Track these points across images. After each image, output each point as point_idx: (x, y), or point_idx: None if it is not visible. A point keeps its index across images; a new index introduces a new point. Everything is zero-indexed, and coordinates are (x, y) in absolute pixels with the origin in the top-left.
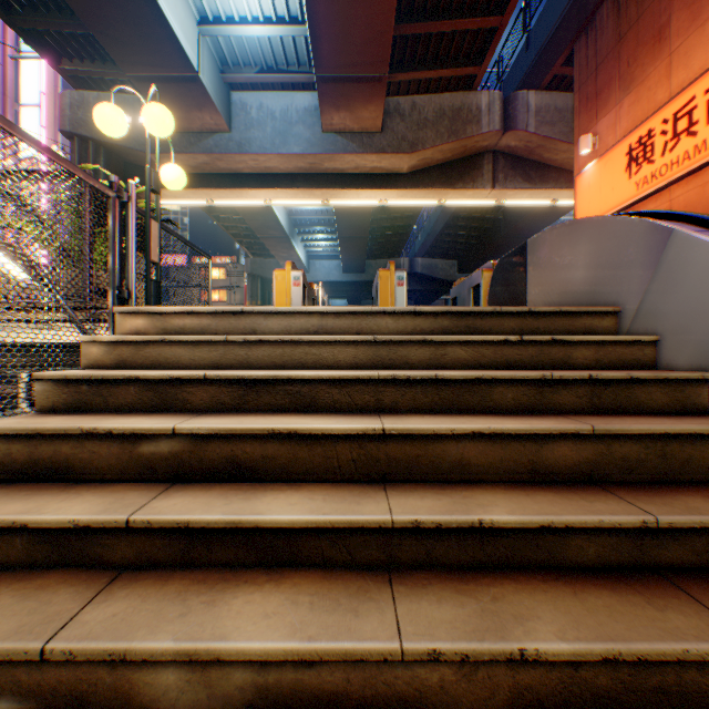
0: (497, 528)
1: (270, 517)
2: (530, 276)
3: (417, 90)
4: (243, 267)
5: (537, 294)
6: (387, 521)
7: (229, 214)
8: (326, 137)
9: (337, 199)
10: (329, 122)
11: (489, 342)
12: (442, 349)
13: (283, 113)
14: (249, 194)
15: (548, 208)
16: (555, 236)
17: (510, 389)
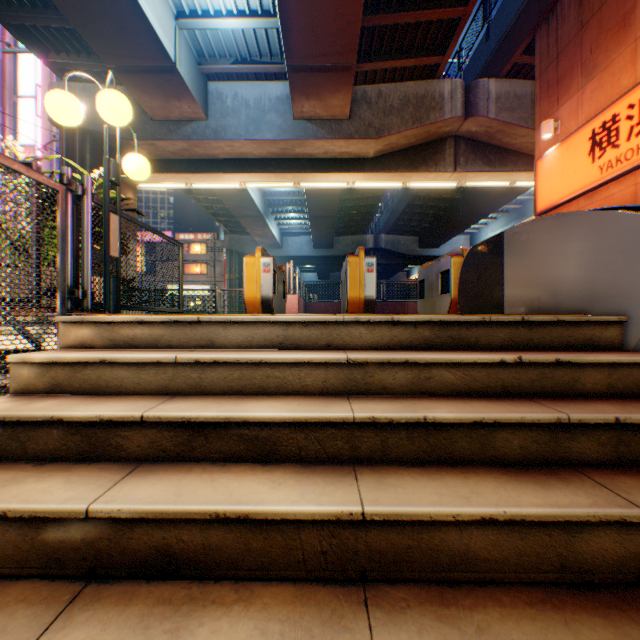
0: None
1: None
2: (507, 268)
3: (382, 79)
4: (222, 243)
5: (517, 288)
6: None
7: (209, 195)
8: (297, 124)
9: (307, 182)
10: (300, 110)
11: (481, 364)
12: (427, 371)
13: (256, 102)
14: (225, 178)
15: (505, 189)
16: (539, 229)
17: (516, 434)
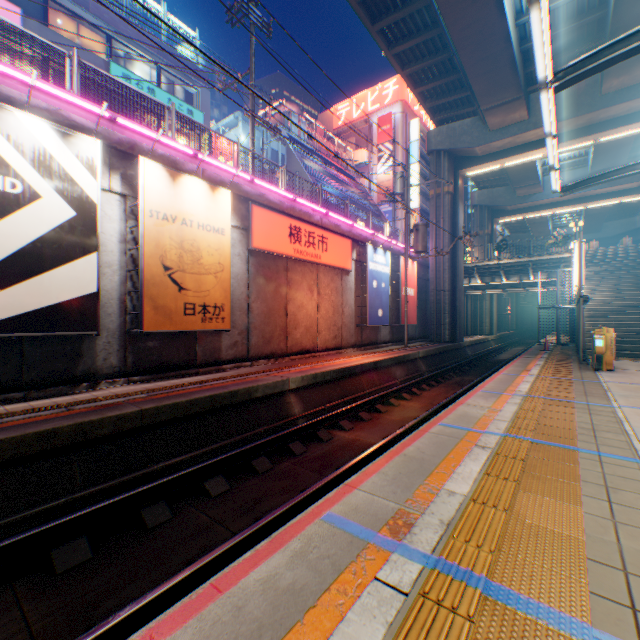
0: (634, 259)
1: (614, 260)
2: None
3: None
4: None
5: None
6: (624, 259)
7: None
8: None
9: (591, 205)
10: None
11: None
12: (633, 250)
13: (566, 180)
14: (544, 212)
15: None
16: None
17: None
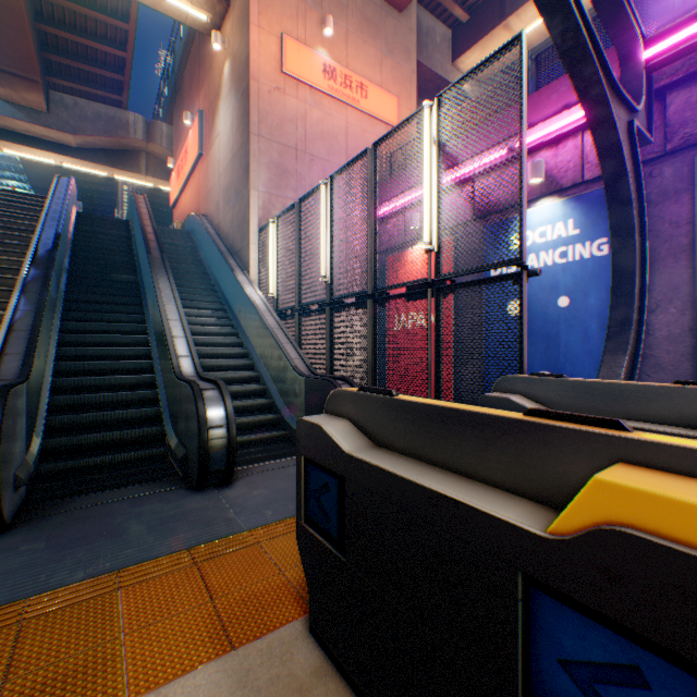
0: None
1: None
2: None
3: (82, 94)
4: None
5: None
6: None
7: None
8: None
9: (13, 151)
10: None
11: (3, 195)
12: None
13: None
14: None
15: None
16: None
17: None
